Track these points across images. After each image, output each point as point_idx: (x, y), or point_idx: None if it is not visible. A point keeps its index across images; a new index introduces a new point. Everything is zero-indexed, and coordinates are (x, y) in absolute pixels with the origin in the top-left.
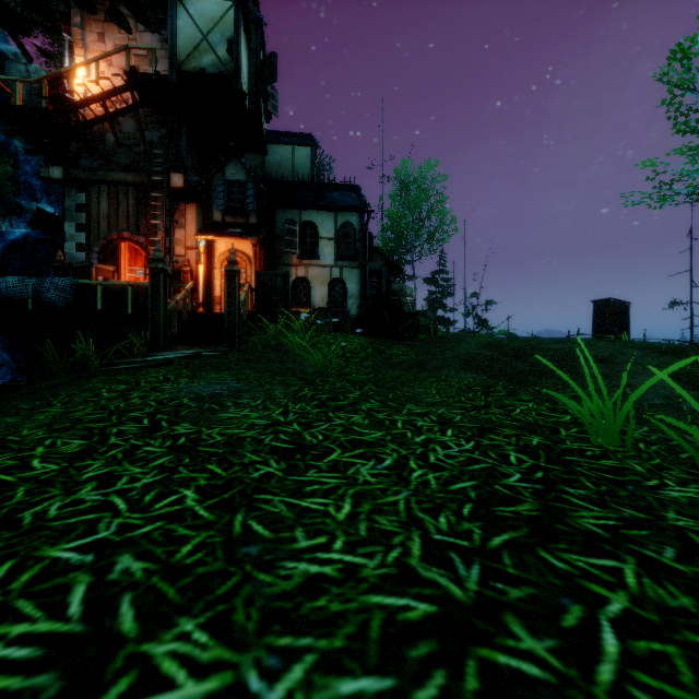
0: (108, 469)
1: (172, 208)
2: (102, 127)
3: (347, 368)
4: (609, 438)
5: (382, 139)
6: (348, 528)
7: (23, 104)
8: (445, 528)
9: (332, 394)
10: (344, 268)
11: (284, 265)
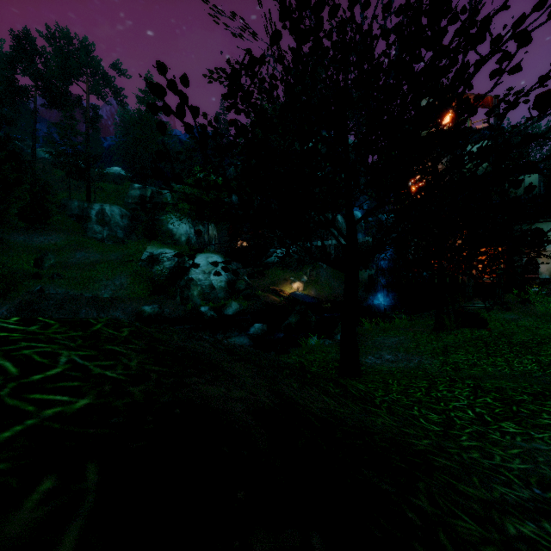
0: (508, 326)
1: None
2: None
3: None
4: None
5: None
6: (544, 333)
7: None
8: None
9: (546, 321)
10: None
11: None
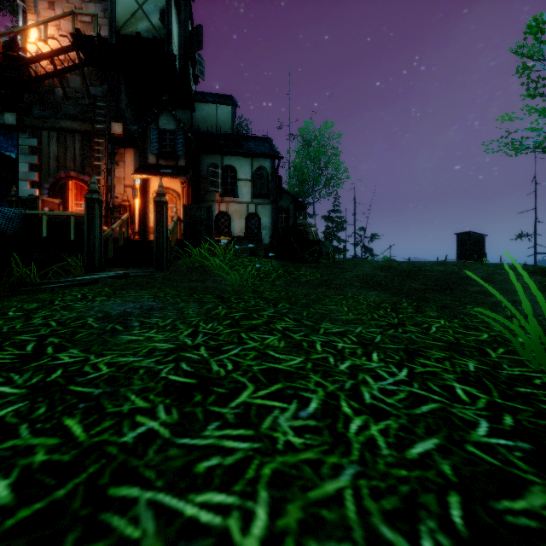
0: None
1: (112, 151)
2: (52, 82)
3: (261, 287)
4: None
5: (289, 105)
6: None
7: None
8: None
9: (246, 312)
10: (259, 204)
11: (209, 202)
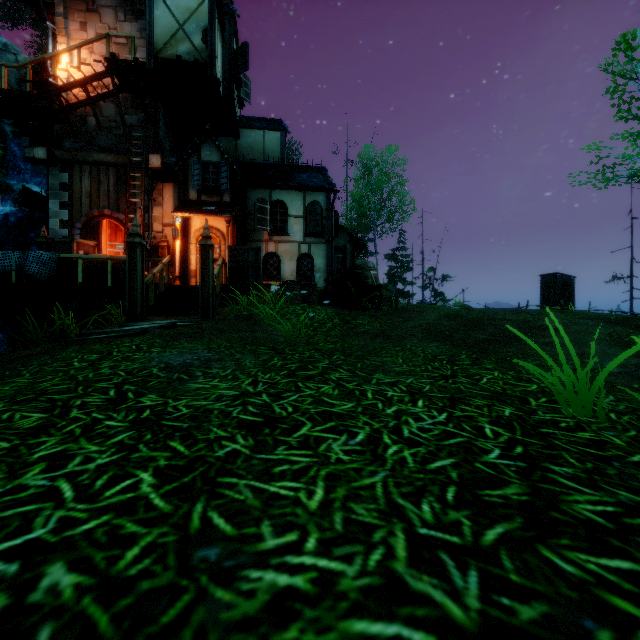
0: (62, 447)
1: (150, 187)
2: (84, 110)
3: (315, 337)
4: (581, 408)
5: (347, 126)
6: (322, 520)
7: (9, 88)
8: (430, 518)
9: (301, 364)
10: (312, 244)
11: (256, 241)
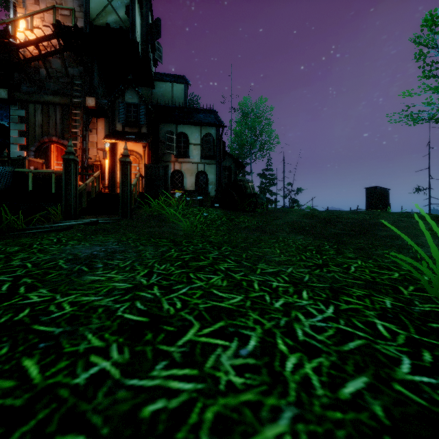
0: None
1: (87, 121)
2: (37, 64)
3: (208, 232)
4: None
5: (231, 84)
6: None
7: None
8: None
9: (194, 255)
10: (206, 164)
11: (165, 162)
